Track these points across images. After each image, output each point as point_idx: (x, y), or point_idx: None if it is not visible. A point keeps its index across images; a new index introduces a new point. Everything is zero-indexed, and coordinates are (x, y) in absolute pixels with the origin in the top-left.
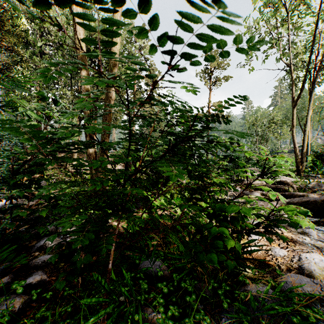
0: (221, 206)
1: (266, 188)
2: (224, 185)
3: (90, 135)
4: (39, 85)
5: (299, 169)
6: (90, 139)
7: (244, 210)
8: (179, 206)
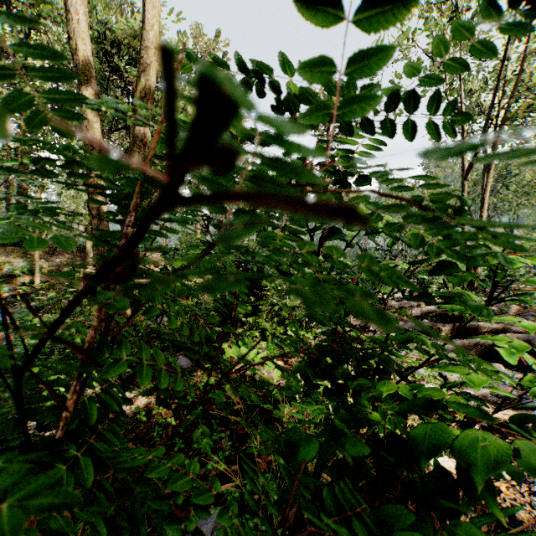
0: (434, 435)
1: (518, 343)
2: (409, 339)
3: (100, 216)
4: (22, 128)
5: (472, 281)
6: (100, 224)
7: (532, 460)
8: (284, 444)
